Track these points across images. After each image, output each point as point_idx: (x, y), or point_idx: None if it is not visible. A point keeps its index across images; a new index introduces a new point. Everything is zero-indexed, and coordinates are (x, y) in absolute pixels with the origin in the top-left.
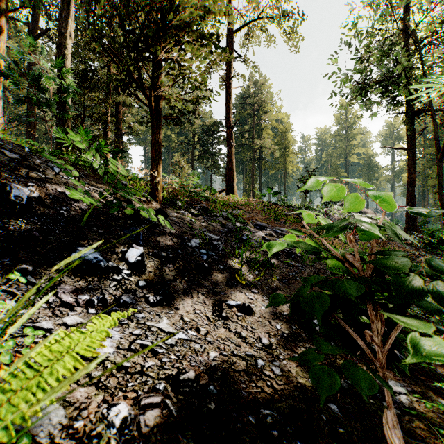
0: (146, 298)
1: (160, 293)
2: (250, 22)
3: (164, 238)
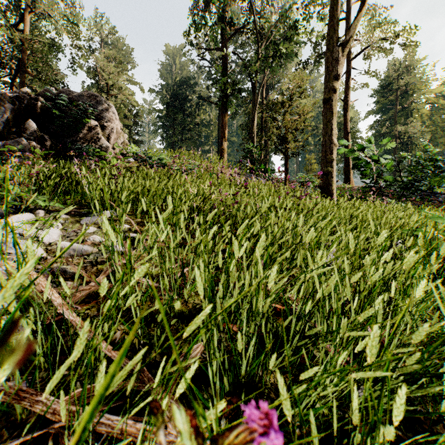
0: None
1: None
2: (364, 48)
3: None
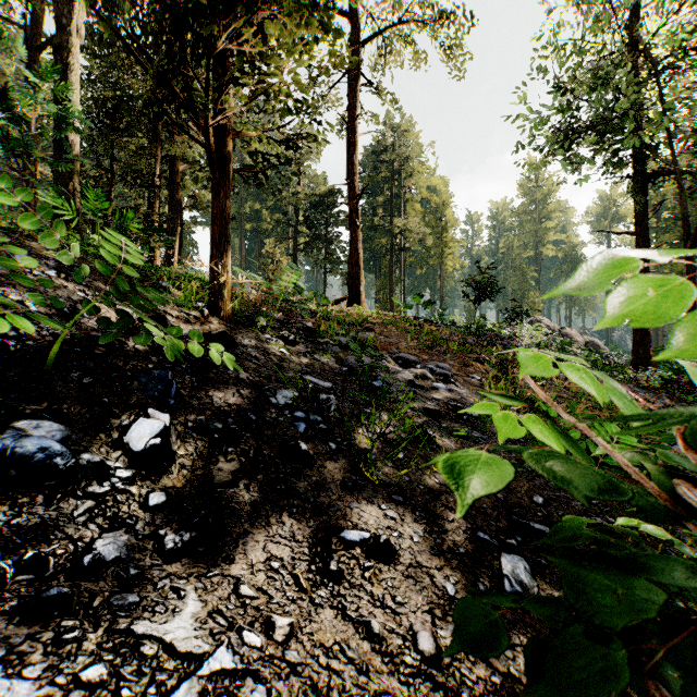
0: (158, 540)
1: (193, 525)
2: (387, 27)
3: (225, 389)
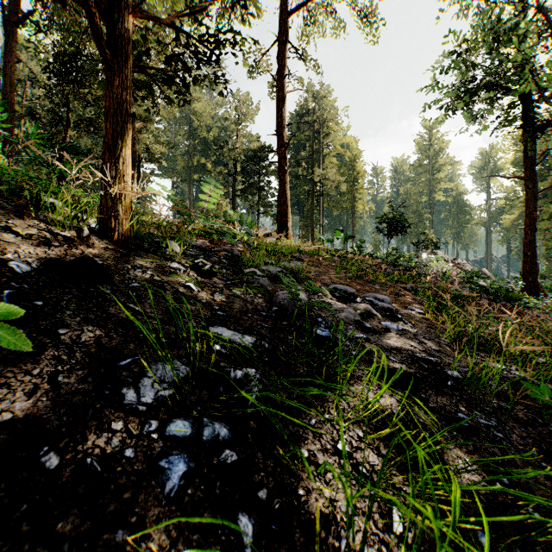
0: None
1: None
2: None
3: (18, 377)
